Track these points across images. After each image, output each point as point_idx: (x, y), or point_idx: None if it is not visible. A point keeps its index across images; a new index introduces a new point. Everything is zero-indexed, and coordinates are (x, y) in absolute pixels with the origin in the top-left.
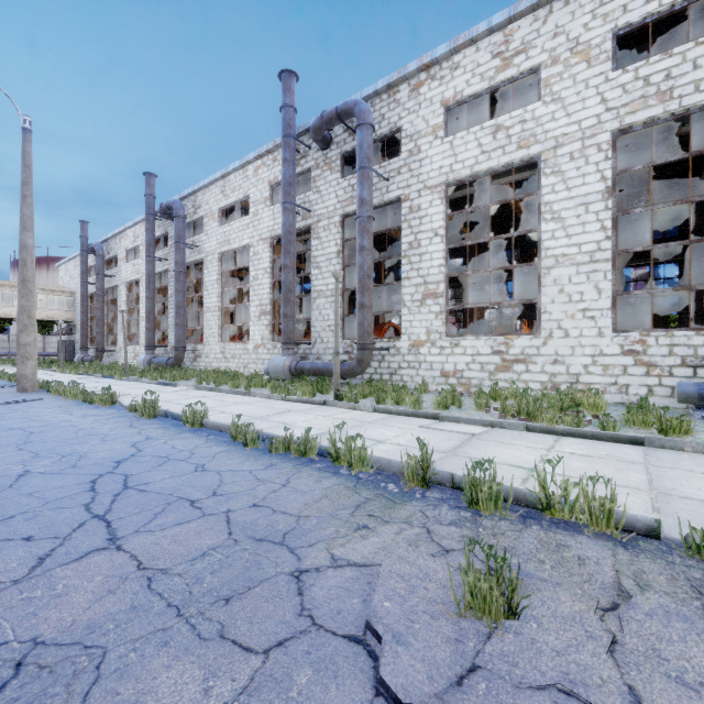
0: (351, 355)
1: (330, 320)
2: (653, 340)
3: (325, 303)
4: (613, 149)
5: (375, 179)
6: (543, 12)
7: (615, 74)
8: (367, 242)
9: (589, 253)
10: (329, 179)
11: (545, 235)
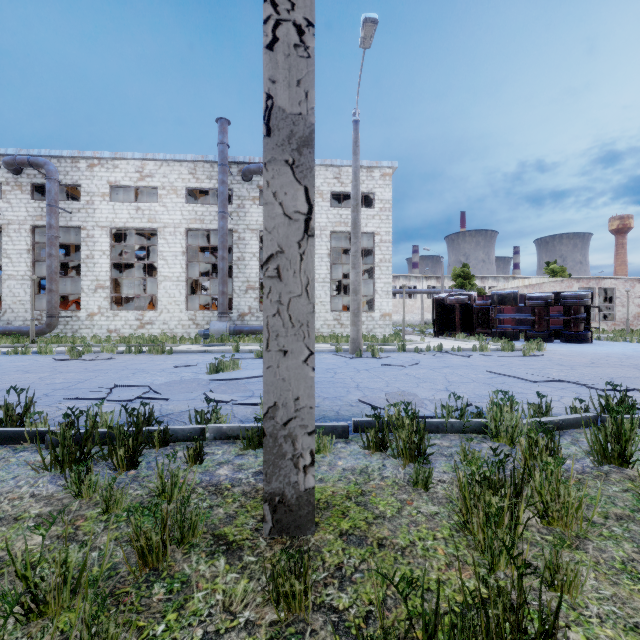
0: (41, 321)
1: (21, 297)
2: (199, 314)
3: (16, 284)
4: (186, 235)
5: (61, 210)
6: (159, 163)
7: (186, 205)
8: (55, 252)
9: (177, 277)
10: (20, 197)
11: (160, 266)
